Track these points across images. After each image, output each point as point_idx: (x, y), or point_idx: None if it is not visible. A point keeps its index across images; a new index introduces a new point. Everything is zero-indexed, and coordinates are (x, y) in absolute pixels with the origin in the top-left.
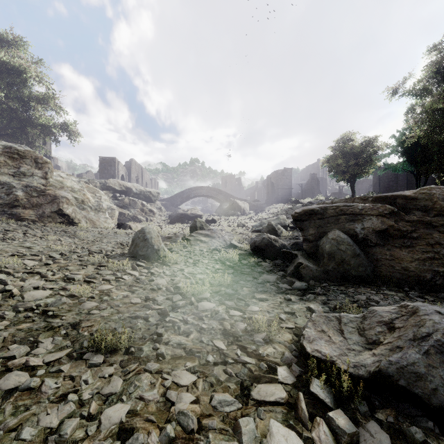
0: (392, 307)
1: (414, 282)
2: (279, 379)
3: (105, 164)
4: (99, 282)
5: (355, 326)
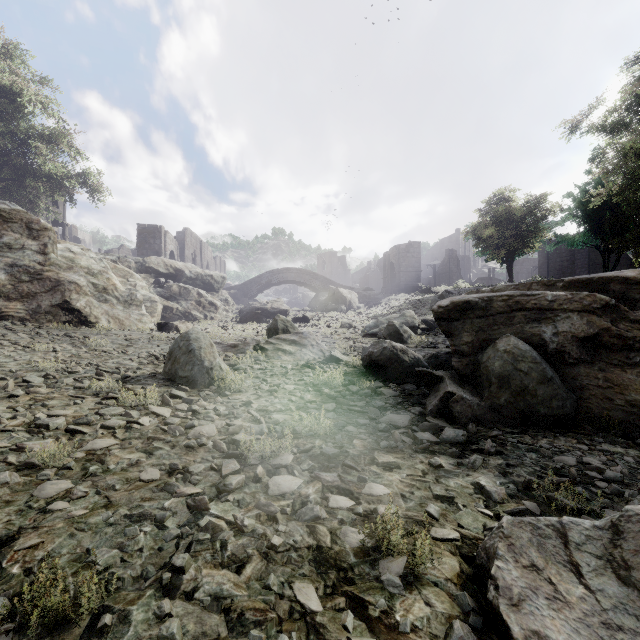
0: None
1: None
2: None
3: (146, 234)
4: (94, 431)
5: (601, 552)
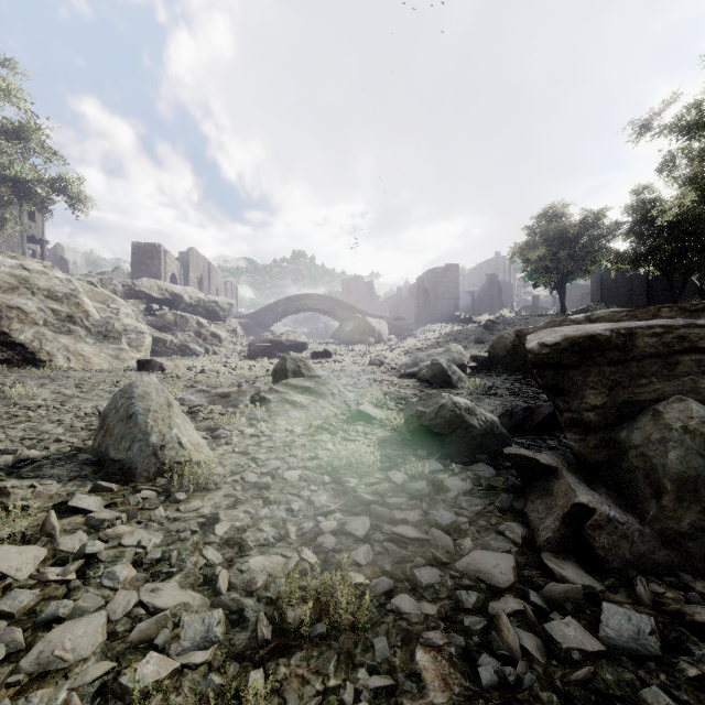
0: None
1: None
2: None
3: (143, 254)
4: None
5: None
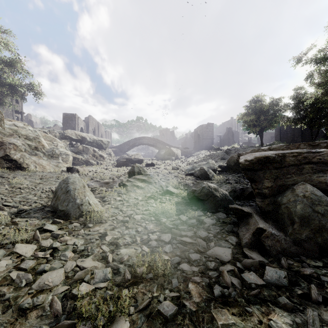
0: None
1: None
2: None
3: (67, 118)
4: None
5: None
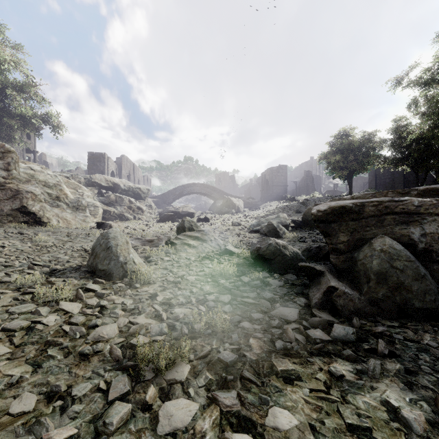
0: None
1: None
2: None
3: (94, 159)
4: None
5: None
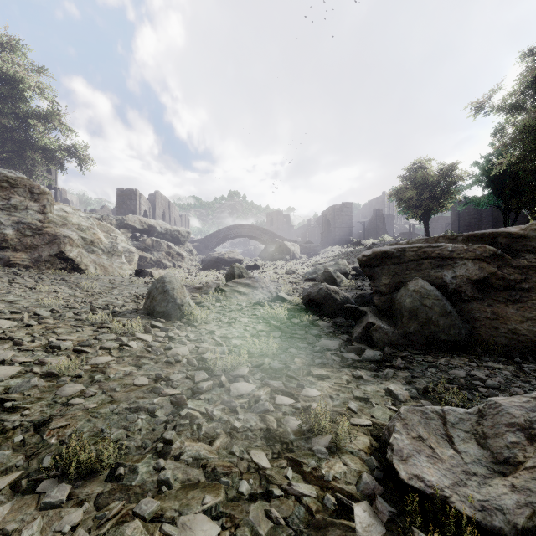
0: (523, 399)
1: (526, 350)
2: (359, 532)
3: (124, 197)
4: (95, 351)
5: (469, 429)
